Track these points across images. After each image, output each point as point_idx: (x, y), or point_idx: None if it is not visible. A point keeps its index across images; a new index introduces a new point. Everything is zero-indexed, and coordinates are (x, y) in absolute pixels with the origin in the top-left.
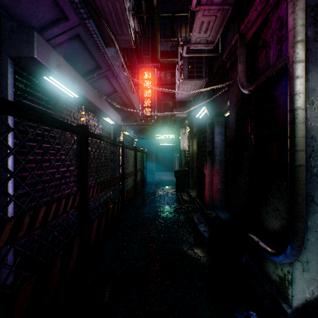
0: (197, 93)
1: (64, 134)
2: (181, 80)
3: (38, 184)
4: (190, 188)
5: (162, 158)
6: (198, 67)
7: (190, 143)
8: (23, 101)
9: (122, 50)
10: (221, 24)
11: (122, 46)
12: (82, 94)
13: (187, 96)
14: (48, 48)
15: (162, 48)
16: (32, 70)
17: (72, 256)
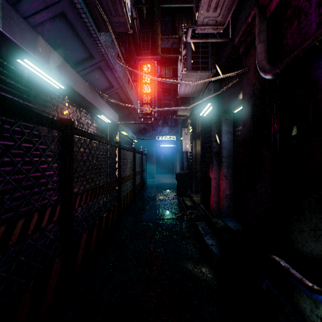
0: (202, 88)
1: (37, 129)
2: (185, 72)
3: None
4: (193, 192)
5: (162, 160)
6: (203, 58)
7: (192, 144)
8: None
9: (118, 39)
10: None
11: (117, 30)
12: (70, 85)
13: (190, 92)
14: (21, 22)
15: (162, 46)
16: (1, 50)
17: (49, 283)
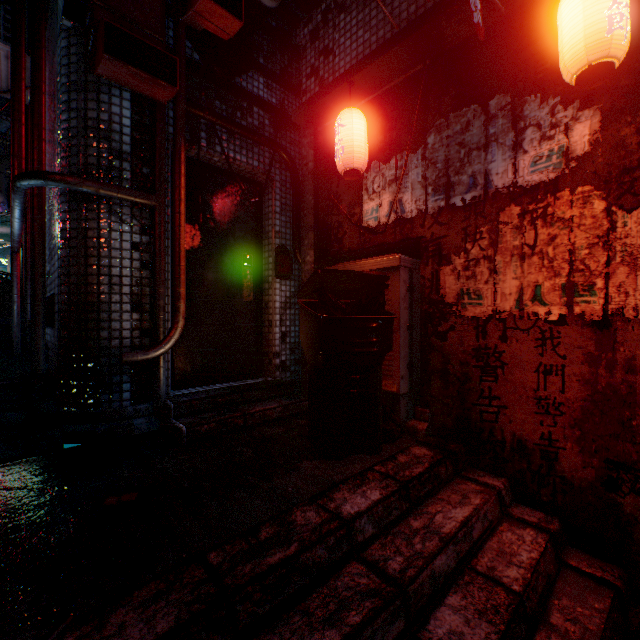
0: None
1: None
2: None
3: None
4: None
5: None
6: None
7: None
8: None
9: None
10: None
11: None
12: None
13: (7, 232)
14: None
15: None
16: None
17: None
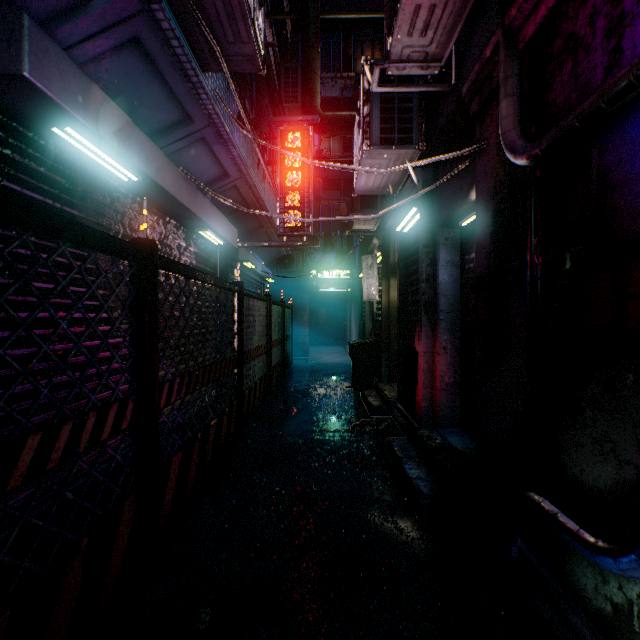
0: (400, 177)
1: (94, 260)
2: (367, 148)
3: (17, 379)
4: (383, 381)
5: (323, 318)
6: (403, 120)
7: (382, 287)
8: (3, 182)
9: (240, 84)
10: (460, 11)
11: (237, 69)
12: (148, 173)
13: (377, 185)
14: (62, 60)
15: (324, 93)
16: (24, 111)
17: (115, 545)
